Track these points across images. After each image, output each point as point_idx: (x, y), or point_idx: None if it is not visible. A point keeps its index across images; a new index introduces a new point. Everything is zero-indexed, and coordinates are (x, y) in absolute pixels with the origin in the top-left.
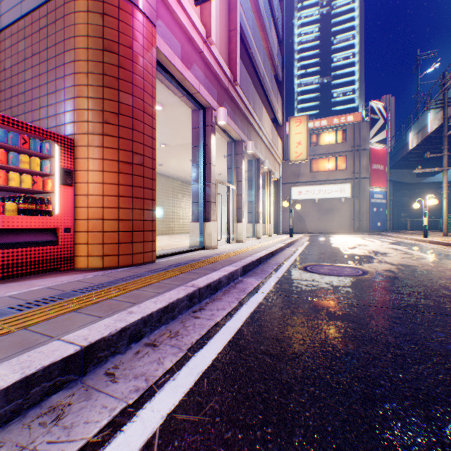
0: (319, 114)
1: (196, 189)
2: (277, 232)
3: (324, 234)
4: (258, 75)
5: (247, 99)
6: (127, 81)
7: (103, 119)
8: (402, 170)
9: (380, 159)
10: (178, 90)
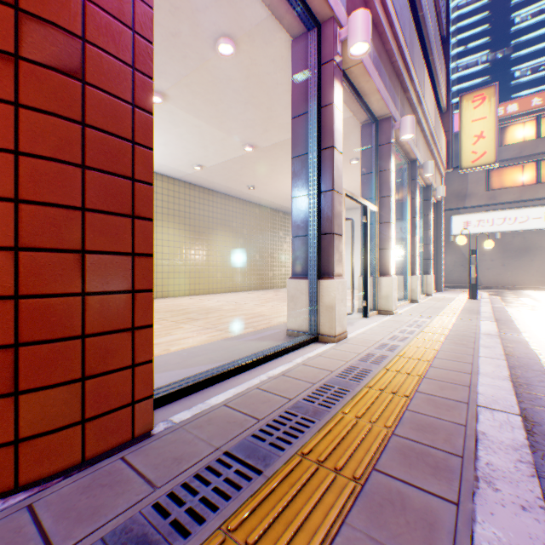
0: None
1: (300, 207)
2: (437, 287)
3: (515, 289)
4: (416, 6)
5: (402, 32)
6: None
7: None
8: None
9: None
10: None
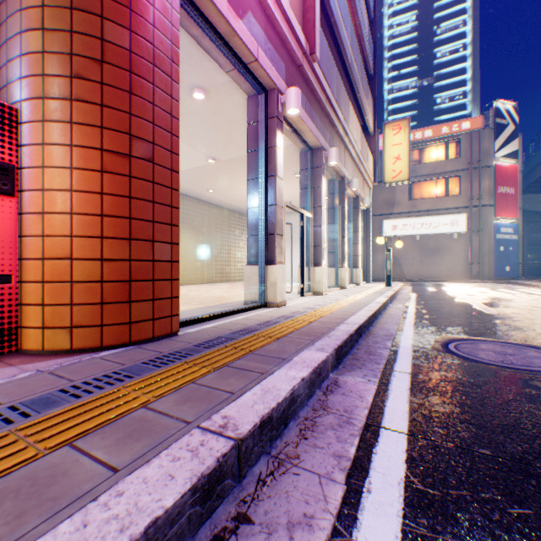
0: (417, 127)
1: (254, 215)
2: (367, 279)
3: (429, 282)
4: (344, 59)
5: (329, 86)
6: (120, 2)
7: (71, 70)
8: (536, 196)
9: (510, 179)
10: (224, 58)
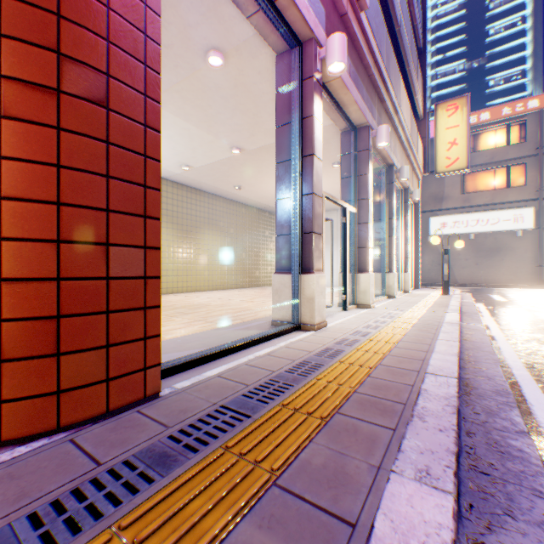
0: None
1: (284, 208)
2: (415, 284)
3: (487, 287)
4: (392, 22)
5: (378, 48)
6: None
7: None
8: None
9: None
10: None
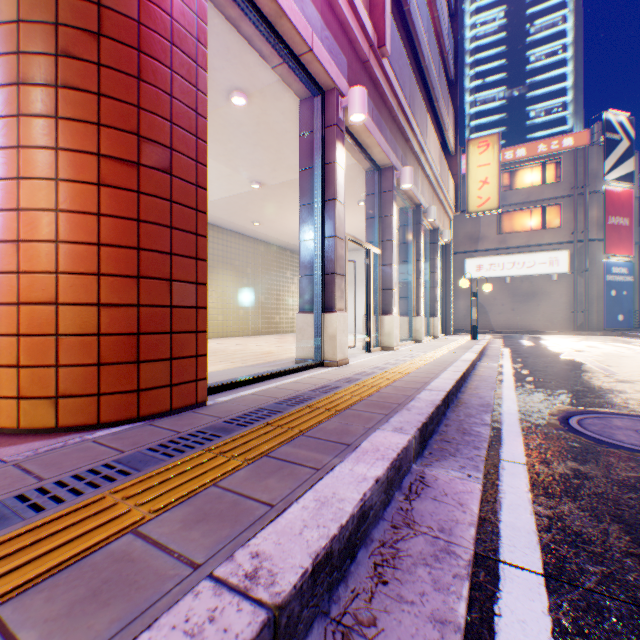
0: (506, 146)
1: (308, 249)
2: (446, 330)
3: (522, 334)
4: (419, 58)
5: (402, 90)
6: None
7: (56, 45)
8: None
9: (623, 208)
10: (270, 48)
